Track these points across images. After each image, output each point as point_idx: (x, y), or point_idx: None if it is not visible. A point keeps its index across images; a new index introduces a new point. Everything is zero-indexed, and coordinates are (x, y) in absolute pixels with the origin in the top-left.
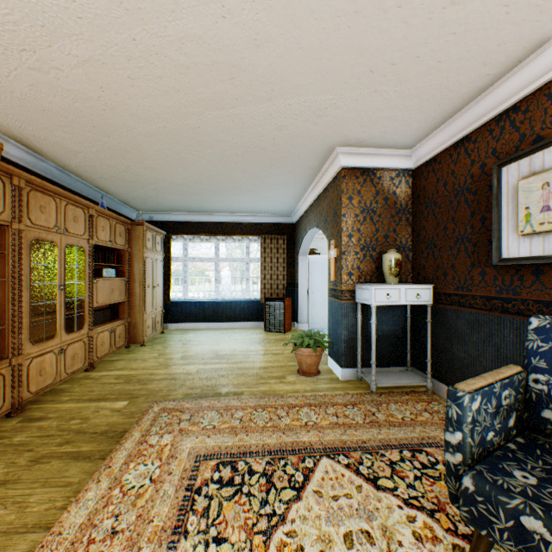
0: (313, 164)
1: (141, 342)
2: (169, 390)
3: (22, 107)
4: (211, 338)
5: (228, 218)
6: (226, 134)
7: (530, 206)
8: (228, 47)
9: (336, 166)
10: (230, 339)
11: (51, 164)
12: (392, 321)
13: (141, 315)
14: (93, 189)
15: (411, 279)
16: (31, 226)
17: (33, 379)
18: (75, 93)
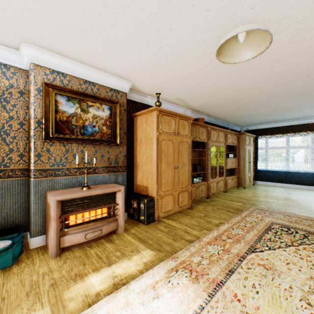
0: None
1: (243, 186)
2: (258, 204)
3: (210, 106)
4: (282, 191)
5: (295, 122)
6: (288, 91)
7: None
8: (285, 71)
9: None
10: (296, 193)
11: (212, 118)
12: None
13: (243, 174)
14: (223, 122)
15: None
16: (210, 141)
17: (211, 189)
18: (226, 99)
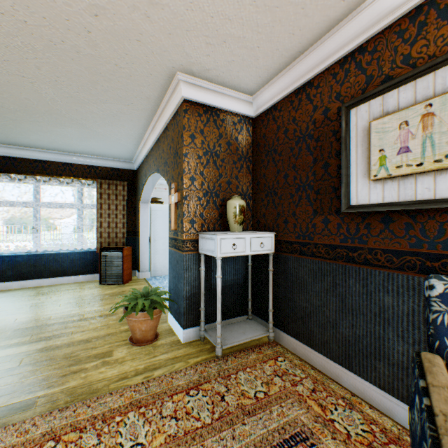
0: (151, 93)
1: None
2: None
3: None
4: (21, 302)
5: (52, 156)
6: None
7: (385, 148)
8: None
9: (178, 98)
10: (50, 300)
11: None
12: (235, 270)
13: None
14: None
15: (252, 226)
16: None
17: None
18: None
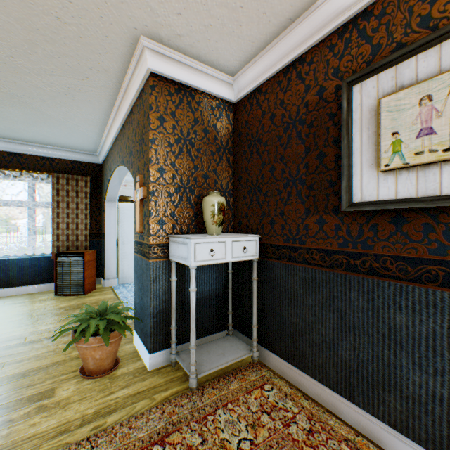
0: (110, 65)
1: None
2: None
3: None
4: None
5: None
6: None
7: (400, 130)
8: None
9: (143, 71)
10: None
11: None
12: (213, 279)
13: None
14: None
15: (233, 228)
16: None
17: None
18: None
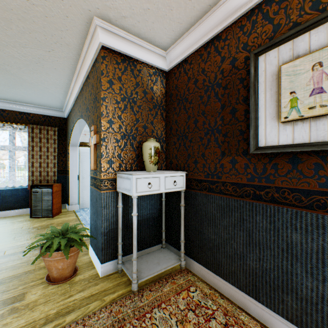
0: (70, 40)
1: None
2: None
3: None
4: None
5: None
6: None
7: (296, 90)
8: None
9: (96, 45)
10: None
11: None
12: (151, 205)
13: None
14: None
15: (165, 166)
16: None
17: None
18: None
